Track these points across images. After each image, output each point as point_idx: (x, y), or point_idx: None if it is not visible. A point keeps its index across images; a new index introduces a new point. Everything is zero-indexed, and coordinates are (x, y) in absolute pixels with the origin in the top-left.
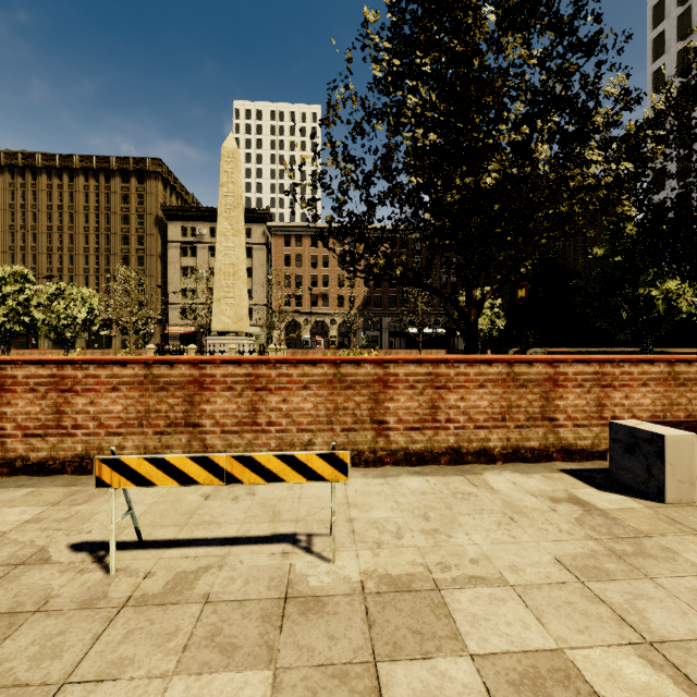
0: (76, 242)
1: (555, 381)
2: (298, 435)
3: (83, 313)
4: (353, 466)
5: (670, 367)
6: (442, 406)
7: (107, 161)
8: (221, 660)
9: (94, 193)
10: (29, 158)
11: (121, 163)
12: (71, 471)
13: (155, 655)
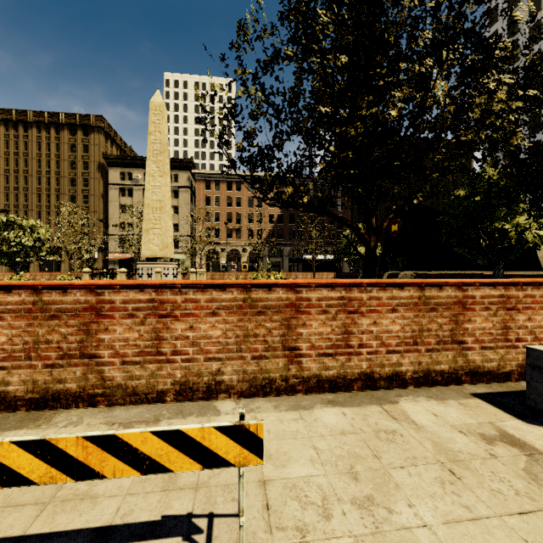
0: (30, 183)
1: (464, 305)
2: (206, 364)
3: (31, 241)
4: (264, 395)
5: None
6: (355, 331)
7: (57, 116)
8: None
9: (45, 142)
10: None
11: (69, 119)
12: None
13: None
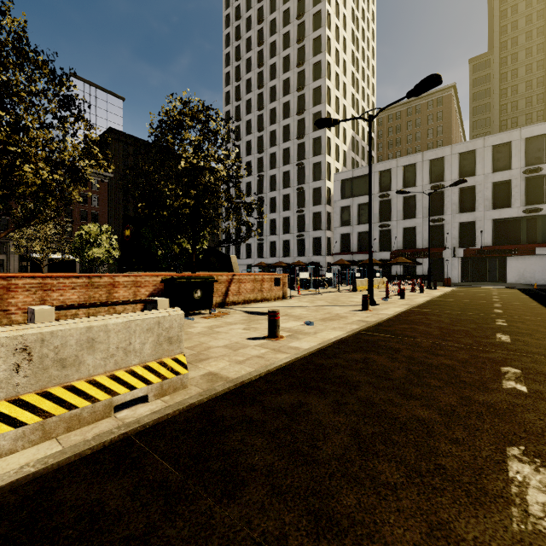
0: None
1: (9, 288)
2: None
3: None
4: None
5: (89, 279)
6: None
7: None
8: None
9: None
10: None
11: None
12: None
13: None
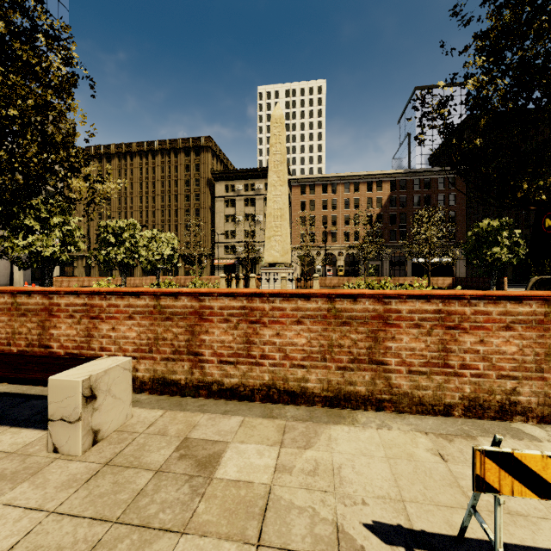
0: (156, 201)
1: None
2: (499, 381)
3: (168, 250)
4: None
5: None
6: None
7: (175, 143)
8: None
9: (167, 166)
10: (129, 146)
11: (184, 143)
12: (259, 398)
13: None
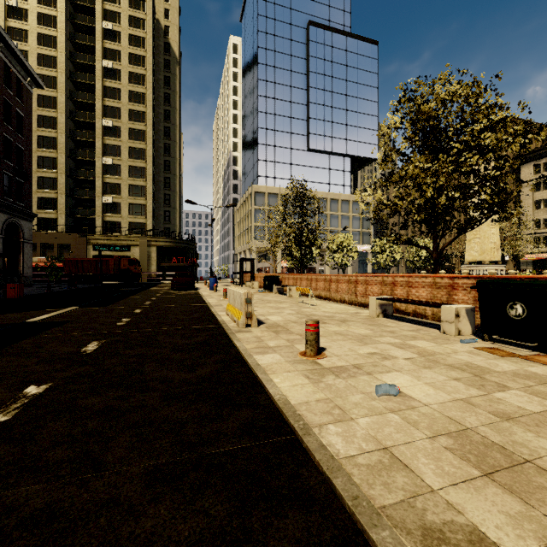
0: None
1: (394, 284)
2: (343, 295)
3: (424, 253)
4: (351, 305)
5: (433, 280)
6: (367, 290)
7: None
8: (290, 305)
9: None
10: None
11: None
12: (317, 298)
13: (288, 305)
